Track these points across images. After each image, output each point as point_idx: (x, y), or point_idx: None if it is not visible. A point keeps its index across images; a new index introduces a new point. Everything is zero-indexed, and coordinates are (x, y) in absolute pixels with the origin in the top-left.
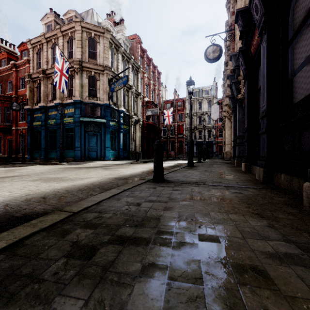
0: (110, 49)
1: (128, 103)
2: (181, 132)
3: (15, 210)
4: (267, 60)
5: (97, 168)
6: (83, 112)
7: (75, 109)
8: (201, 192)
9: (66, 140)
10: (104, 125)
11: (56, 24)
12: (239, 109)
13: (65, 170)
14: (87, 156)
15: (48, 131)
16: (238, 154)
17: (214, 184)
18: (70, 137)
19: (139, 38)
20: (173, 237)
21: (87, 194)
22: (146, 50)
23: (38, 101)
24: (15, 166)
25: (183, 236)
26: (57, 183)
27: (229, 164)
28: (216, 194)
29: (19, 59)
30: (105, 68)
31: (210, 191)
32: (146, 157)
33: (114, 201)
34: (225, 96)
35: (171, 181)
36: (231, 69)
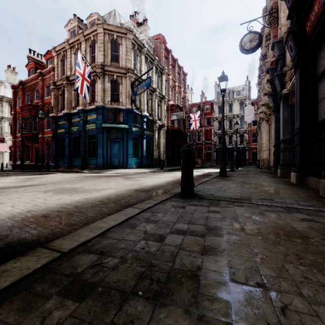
0: (133, 51)
1: (152, 108)
2: (209, 138)
3: (1, 236)
4: None
5: (118, 177)
6: (105, 117)
7: (97, 115)
8: (251, 217)
9: (89, 147)
10: (126, 131)
11: (80, 29)
12: (283, 107)
13: (83, 179)
14: (110, 163)
15: (71, 138)
16: (282, 162)
17: (265, 203)
18: (93, 144)
19: (164, 38)
20: None
21: (98, 213)
22: (171, 50)
23: (62, 109)
24: (37, 174)
25: None
26: (69, 195)
27: (270, 174)
28: (276, 222)
29: (45, 68)
30: (128, 70)
31: (265, 216)
32: (170, 165)
33: (126, 230)
34: (263, 94)
35: (204, 197)
36: (271, 61)
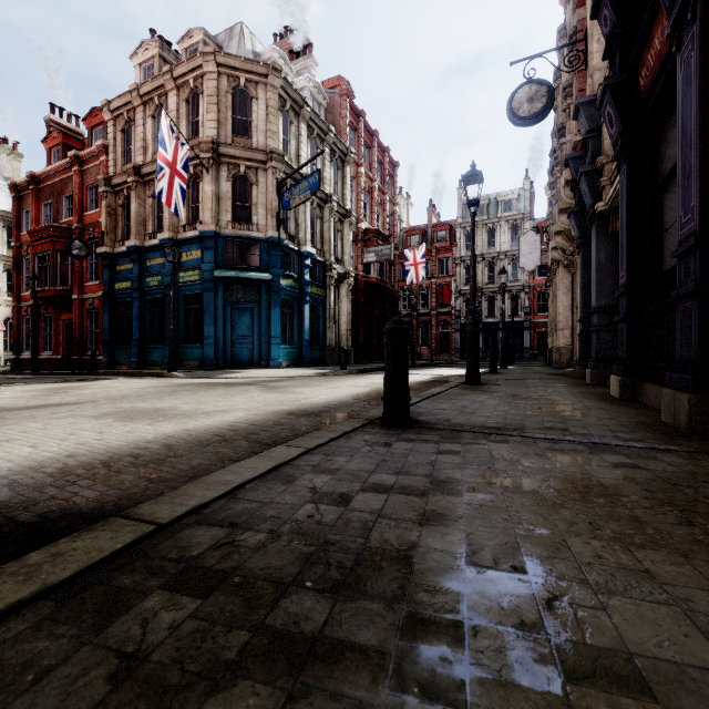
0: (282, 112)
1: (322, 236)
2: (446, 302)
3: (25, 501)
4: (701, 93)
5: (250, 387)
6: (221, 257)
7: (203, 251)
8: (519, 461)
9: (184, 321)
10: (267, 286)
11: (164, 63)
12: (598, 240)
13: (176, 391)
14: (231, 357)
15: (145, 301)
16: (595, 354)
17: (551, 435)
18: (194, 315)
19: (348, 85)
20: (466, 651)
21: (215, 458)
22: (364, 112)
23: (125, 237)
24: (72, 380)
25: (502, 651)
26: (151, 424)
27: (572, 379)
28: (565, 469)
29: (86, 146)
30: (271, 155)
31: (546, 459)
32: (362, 360)
33: (276, 487)
34: (558, 211)
35: (431, 426)
36: (575, 143)
